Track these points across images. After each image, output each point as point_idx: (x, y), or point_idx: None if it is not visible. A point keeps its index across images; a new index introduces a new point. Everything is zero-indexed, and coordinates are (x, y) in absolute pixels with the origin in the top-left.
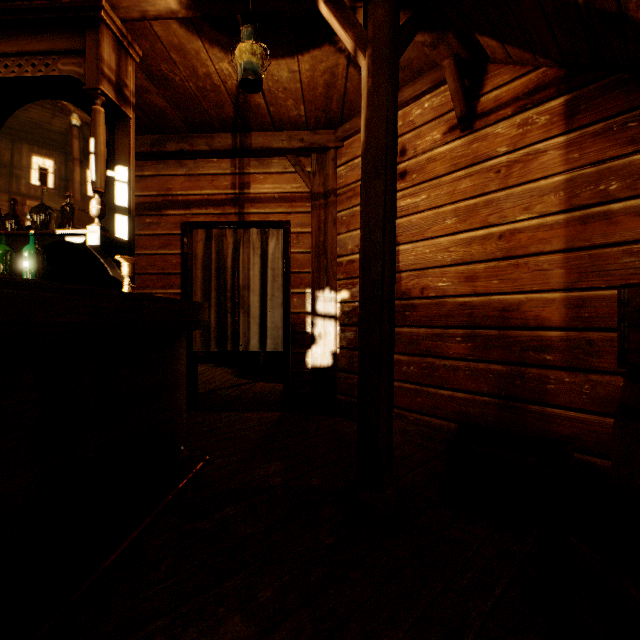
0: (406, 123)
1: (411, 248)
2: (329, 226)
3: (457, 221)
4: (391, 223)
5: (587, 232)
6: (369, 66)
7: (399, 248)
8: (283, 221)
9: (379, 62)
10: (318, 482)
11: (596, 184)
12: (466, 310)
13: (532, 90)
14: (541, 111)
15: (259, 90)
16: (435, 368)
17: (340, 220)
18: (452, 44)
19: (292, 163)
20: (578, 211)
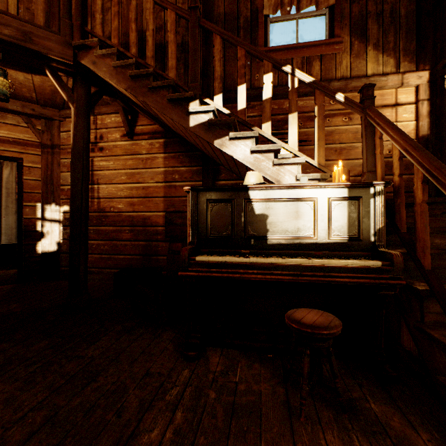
0: (103, 123)
1: (106, 187)
2: (55, 166)
3: (127, 178)
4: (86, 182)
5: (170, 191)
6: (75, 112)
7: (99, 186)
8: (17, 157)
9: (80, 112)
10: (46, 305)
11: (172, 175)
12: (131, 218)
13: (154, 132)
14: (157, 142)
15: (7, 102)
16: (117, 246)
17: (63, 164)
18: (121, 103)
19: (25, 121)
20: (168, 183)
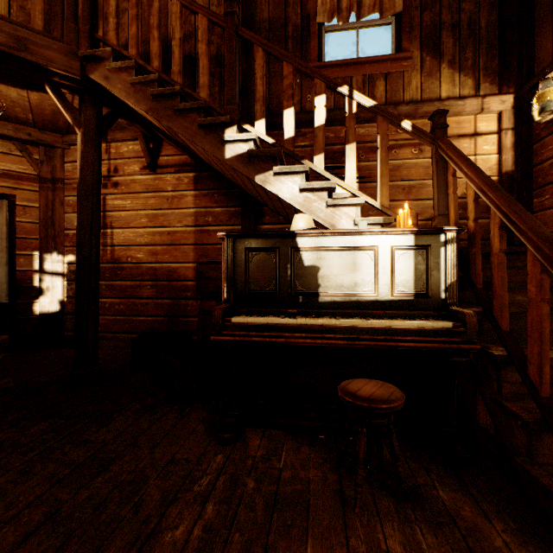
0: (118, 153)
1: (121, 232)
2: (57, 205)
3: (148, 221)
4: (97, 225)
5: (202, 237)
6: (82, 138)
7: (114, 230)
8: (8, 194)
9: (89, 139)
10: (46, 379)
11: (205, 217)
12: (153, 271)
13: (182, 164)
14: (186, 176)
15: None
16: (136, 305)
17: (67, 202)
18: (140, 128)
19: (19, 148)
20: (199, 227)
